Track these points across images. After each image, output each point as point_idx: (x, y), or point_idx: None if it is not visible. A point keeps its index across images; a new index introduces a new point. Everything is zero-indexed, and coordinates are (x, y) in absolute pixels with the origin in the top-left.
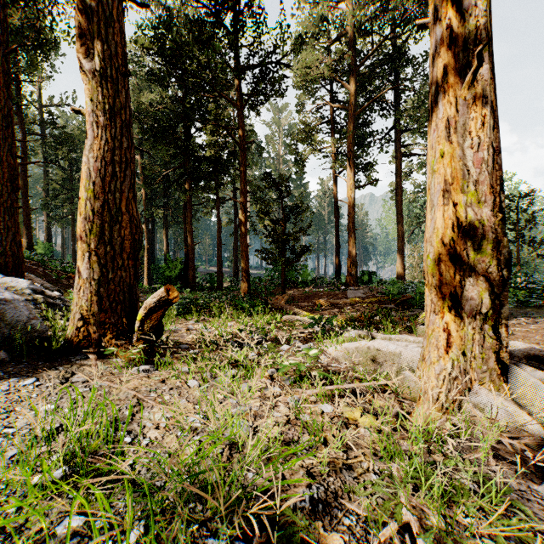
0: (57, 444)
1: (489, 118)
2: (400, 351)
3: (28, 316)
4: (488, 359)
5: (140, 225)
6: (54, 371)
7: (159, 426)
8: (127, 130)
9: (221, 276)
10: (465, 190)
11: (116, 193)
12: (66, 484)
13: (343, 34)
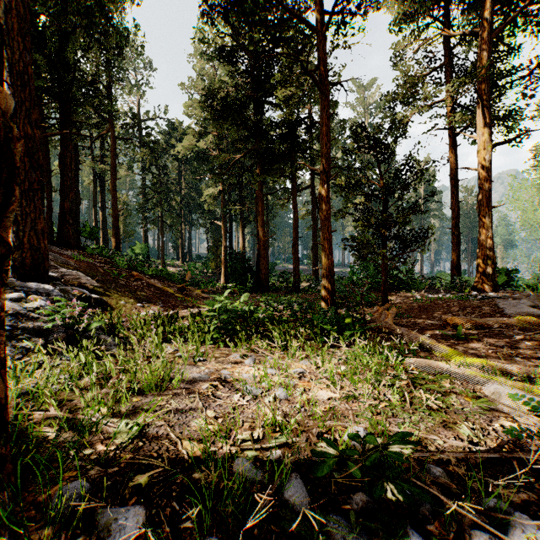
0: None
1: None
2: None
3: None
4: None
5: None
6: None
7: None
8: None
9: (297, 275)
10: None
11: None
12: None
13: None
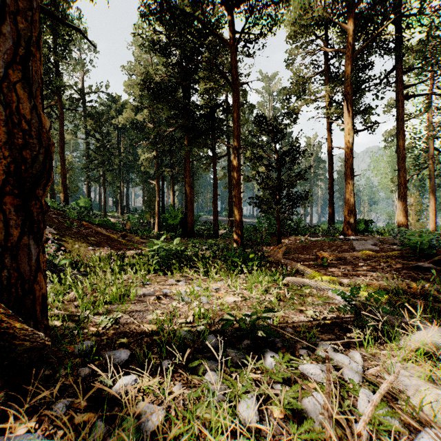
0: None
1: None
2: None
3: None
4: None
5: (43, 136)
6: None
7: None
8: None
9: (216, 224)
10: None
11: None
12: None
13: None
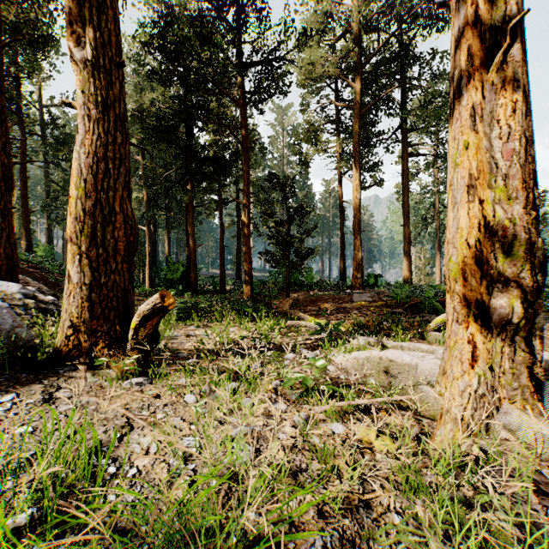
0: (28, 478)
1: (520, 104)
2: (417, 363)
3: (12, 324)
4: (519, 375)
5: (136, 226)
6: (38, 384)
7: (149, 451)
8: (121, 124)
9: (224, 279)
10: (492, 186)
11: (109, 191)
12: (32, 532)
13: (349, 31)
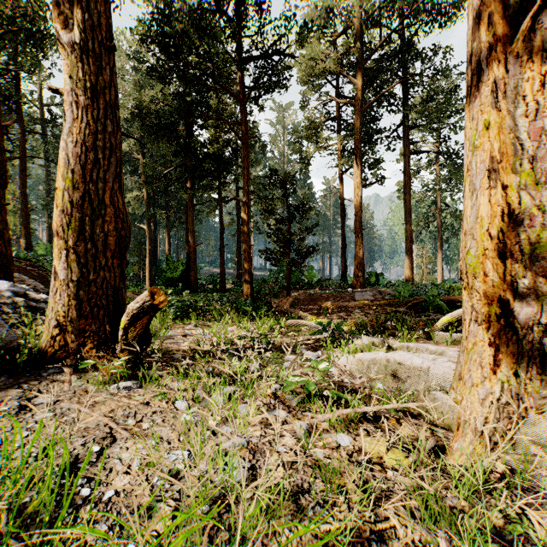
0: None
1: None
2: (428, 366)
3: None
4: None
5: (128, 220)
6: (17, 389)
7: (130, 469)
8: (111, 112)
9: (224, 278)
10: (516, 170)
11: (98, 183)
12: None
13: (350, 27)
